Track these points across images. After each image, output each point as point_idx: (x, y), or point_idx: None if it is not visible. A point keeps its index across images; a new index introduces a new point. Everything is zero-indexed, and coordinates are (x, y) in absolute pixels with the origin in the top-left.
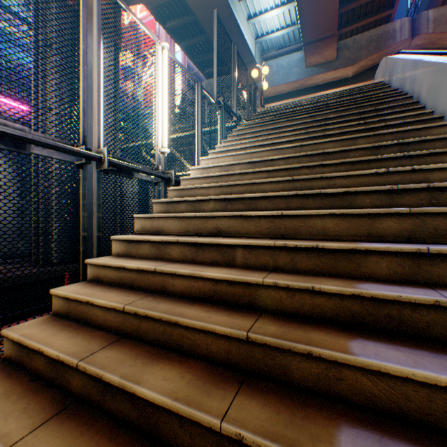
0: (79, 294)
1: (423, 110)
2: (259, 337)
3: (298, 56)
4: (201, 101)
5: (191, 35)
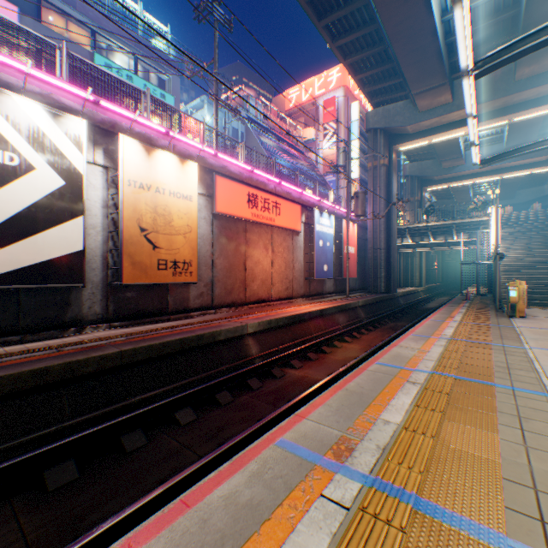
0: None
1: None
2: None
3: (496, 148)
4: None
5: None
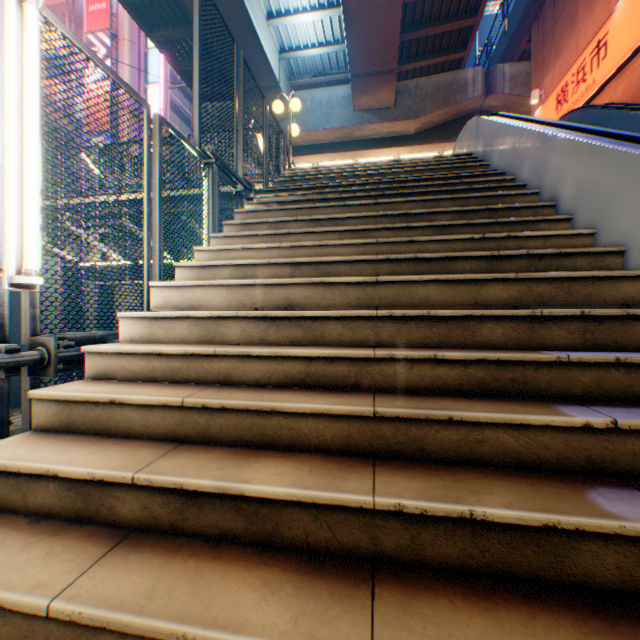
0: None
1: (568, 224)
2: None
3: (343, 93)
4: (160, 149)
5: (170, 21)
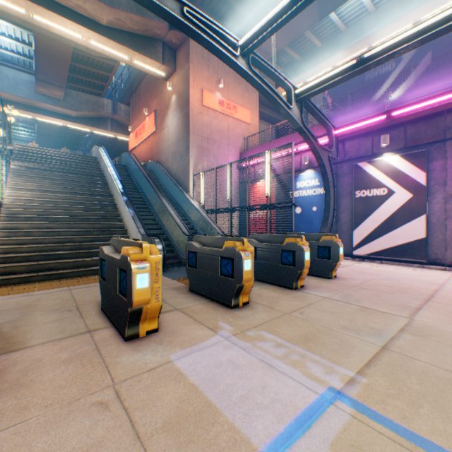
0: (14, 246)
1: (110, 188)
2: (78, 244)
3: (28, 78)
4: None
5: None
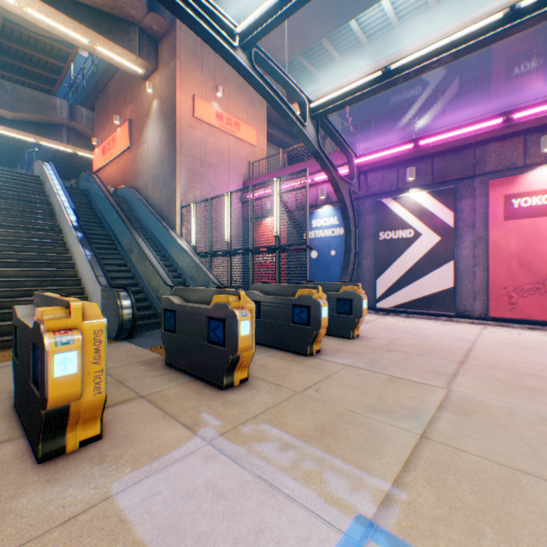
0: None
1: (58, 221)
2: None
3: None
4: None
5: None
